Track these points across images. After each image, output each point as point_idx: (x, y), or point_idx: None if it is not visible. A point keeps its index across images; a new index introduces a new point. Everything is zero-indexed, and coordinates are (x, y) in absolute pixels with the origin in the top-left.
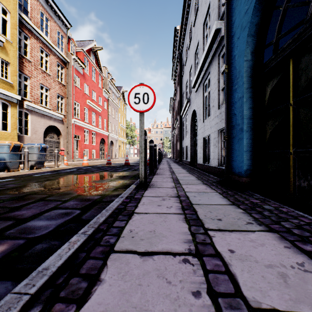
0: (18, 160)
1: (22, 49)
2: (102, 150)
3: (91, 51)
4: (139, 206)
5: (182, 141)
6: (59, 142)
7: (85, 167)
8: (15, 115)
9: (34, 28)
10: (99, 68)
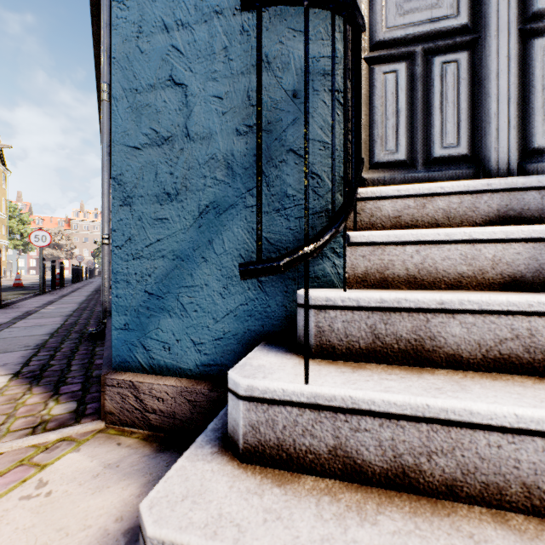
0: None
1: None
2: None
3: None
4: (39, 297)
5: None
6: None
7: None
8: None
9: None
10: None
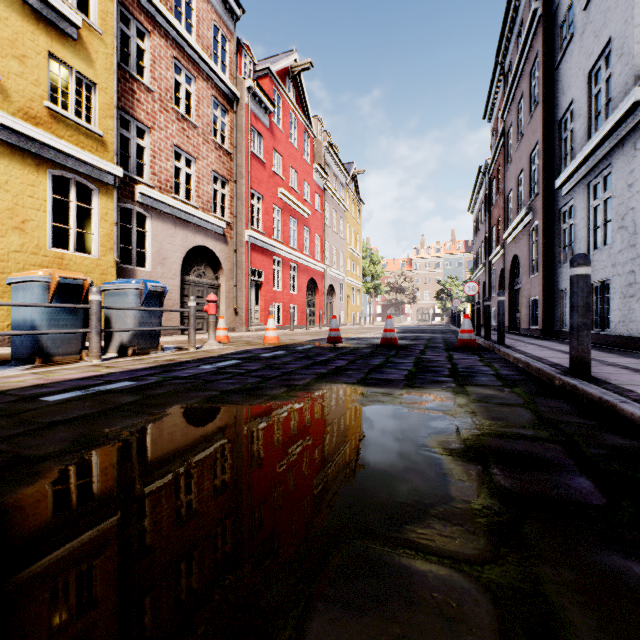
0: (80, 328)
1: (131, 60)
2: (310, 307)
3: (287, 77)
4: None
5: (554, 270)
6: (217, 286)
7: (267, 351)
8: (110, 215)
9: (158, 9)
10: (305, 118)
